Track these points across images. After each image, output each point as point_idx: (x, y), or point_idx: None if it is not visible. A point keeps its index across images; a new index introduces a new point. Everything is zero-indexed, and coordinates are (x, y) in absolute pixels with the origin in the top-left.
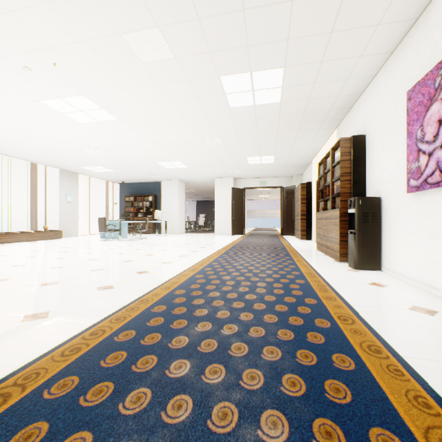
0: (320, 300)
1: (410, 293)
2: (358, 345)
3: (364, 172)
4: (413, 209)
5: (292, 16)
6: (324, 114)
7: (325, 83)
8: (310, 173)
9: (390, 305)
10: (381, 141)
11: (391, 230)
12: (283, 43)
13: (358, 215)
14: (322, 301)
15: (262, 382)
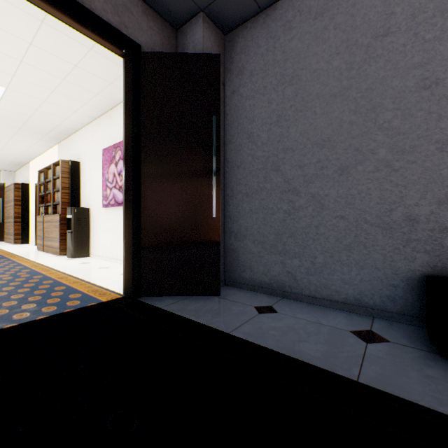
0: (46, 275)
1: (102, 263)
2: (69, 283)
3: (80, 189)
4: (106, 217)
5: (20, 67)
6: (47, 132)
7: (48, 113)
8: (28, 174)
9: (90, 269)
10: (90, 171)
11: (96, 229)
12: (9, 75)
13: (74, 219)
14: (48, 275)
15: (17, 302)
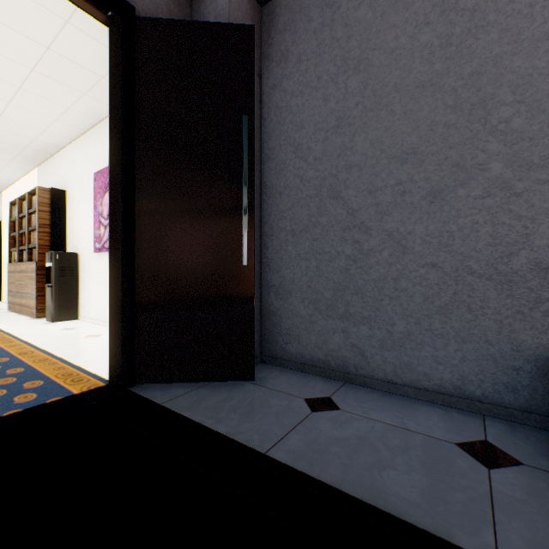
0: (3, 349)
1: (93, 329)
2: (32, 361)
3: (66, 227)
4: (99, 266)
5: None
6: (19, 149)
7: (18, 122)
8: None
9: (72, 338)
10: (79, 203)
11: (87, 282)
12: None
13: (56, 269)
14: (6, 349)
15: None
